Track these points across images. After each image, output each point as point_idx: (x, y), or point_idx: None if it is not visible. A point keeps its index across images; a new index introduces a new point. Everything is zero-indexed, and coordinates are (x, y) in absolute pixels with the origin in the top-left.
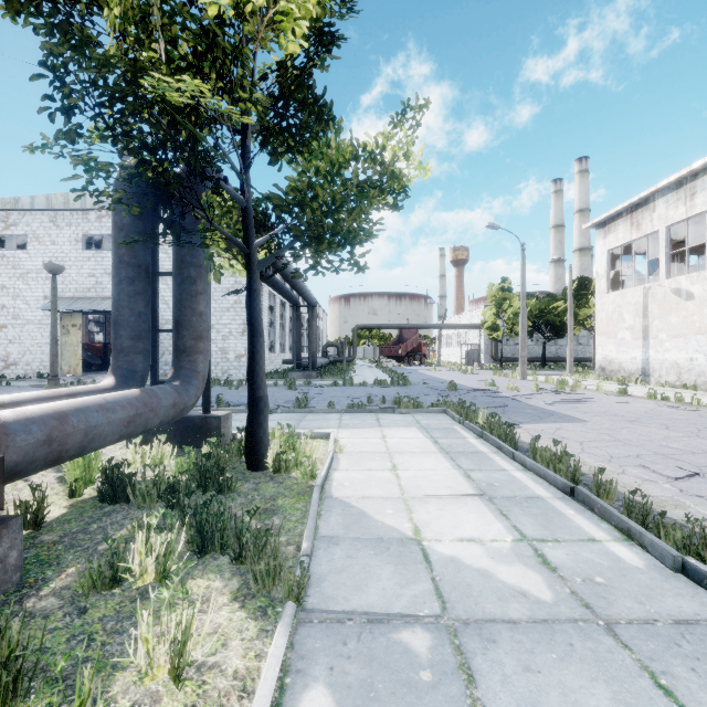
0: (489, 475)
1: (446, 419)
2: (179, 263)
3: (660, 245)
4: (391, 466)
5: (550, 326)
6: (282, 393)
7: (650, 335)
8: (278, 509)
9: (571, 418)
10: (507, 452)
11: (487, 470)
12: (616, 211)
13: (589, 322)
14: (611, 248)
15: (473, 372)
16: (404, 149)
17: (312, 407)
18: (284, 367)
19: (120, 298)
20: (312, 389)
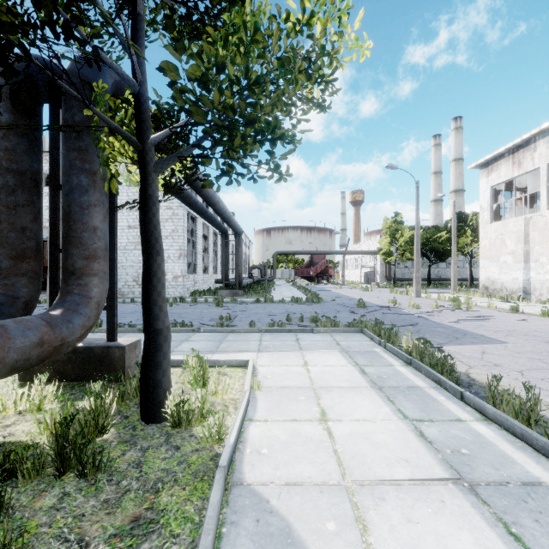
0: (447, 431)
1: (365, 339)
2: (67, 168)
3: (540, 180)
4: (319, 413)
5: (435, 252)
6: (209, 310)
7: (531, 258)
8: (156, 520)
9: (486, 338)
10: (452, 390)
11: (439, 420)
12: (499, 152)
13: (465, 248)
14: (494, 184)
15: (373, 290)
16: (337, 20)
17: (234, 325)
18: (216, 286)
19: None
20: (237, 306)
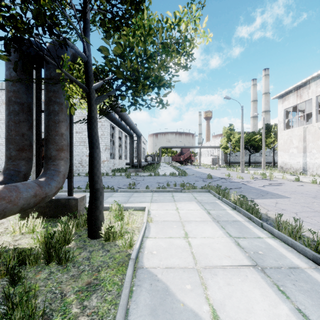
0: (252, 243)
1: (211, 196)
2: (47, 101)
3: (312, 106)
4: (184, 234)
5: (252, 147)
6: (123, 180)
7: (307, 150)
8: (99, 284)
9: (279, 195)
10: (256, 222)
11: (248, 237)
12: (289, 89)
13: (270, 145)
14: (286, 108)
15: (217, 169)
16: (193, 22)
17: (137, 188)
18: (126, 166)
19: (9, 124)
20: (138, 178)
